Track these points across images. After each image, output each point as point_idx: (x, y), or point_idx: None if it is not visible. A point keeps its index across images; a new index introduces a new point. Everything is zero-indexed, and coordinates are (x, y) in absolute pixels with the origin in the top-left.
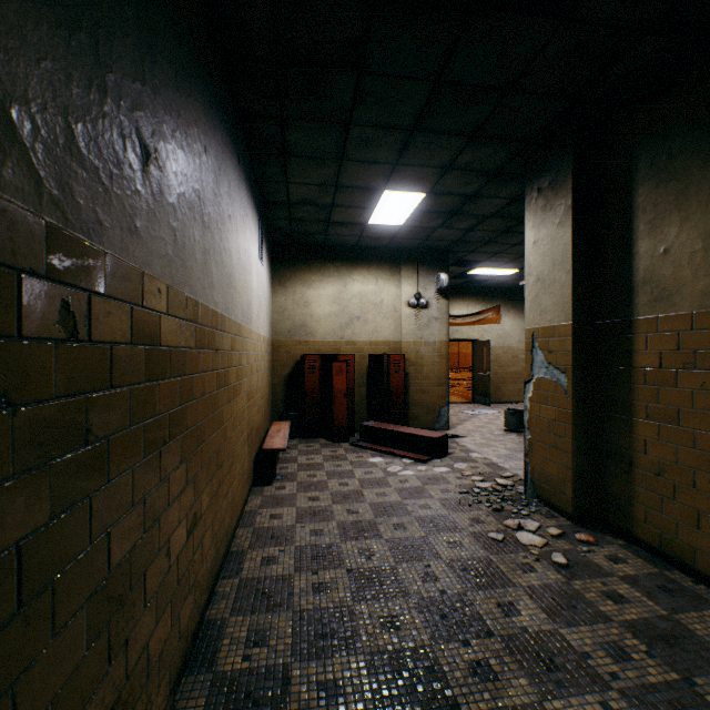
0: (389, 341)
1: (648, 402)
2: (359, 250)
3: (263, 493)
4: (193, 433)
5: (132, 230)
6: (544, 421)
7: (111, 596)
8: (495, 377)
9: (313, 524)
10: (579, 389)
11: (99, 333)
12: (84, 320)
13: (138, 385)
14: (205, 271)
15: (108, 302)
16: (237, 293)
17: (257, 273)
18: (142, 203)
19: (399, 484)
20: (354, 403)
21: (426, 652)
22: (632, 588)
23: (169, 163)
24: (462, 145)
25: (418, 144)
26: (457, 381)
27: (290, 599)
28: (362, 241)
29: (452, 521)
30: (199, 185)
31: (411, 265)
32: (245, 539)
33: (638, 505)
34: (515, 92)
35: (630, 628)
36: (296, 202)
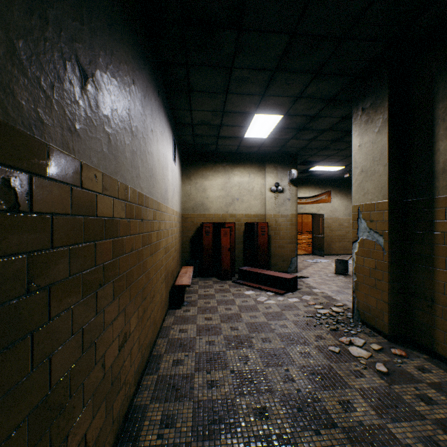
0: (258, 214)
1: (446, 257)
2: (238, 155)
3: (175, 314)
4: (124, 277)
5: (72, 130)
6: (366, 268)
7: (52, 406)
8: (327, 238)
9: (207, 336)
10: (393, 247)
11: (40, 206)
12: (26, 195)
13: (77, 245)
14: (133, 165)
15: (49, 182)
16: (157, 182)
17: (172, 170)
18: (81, 111)
19: (265, 309)
20: (235, 254)
21: (288, 438)
22: (438, 393)
23: (104, 86)
24: (308, 80)
25: (279, 80)
26: (301, 240)
27: (191, 392)
28: (240, 149)
29: (302, 337)
30: (128, 106)
31: (272, 164)
32: (162, 346)
33: (438, 330)
34: (348, 39)
35: (441, 425)
36: (197, 123)
